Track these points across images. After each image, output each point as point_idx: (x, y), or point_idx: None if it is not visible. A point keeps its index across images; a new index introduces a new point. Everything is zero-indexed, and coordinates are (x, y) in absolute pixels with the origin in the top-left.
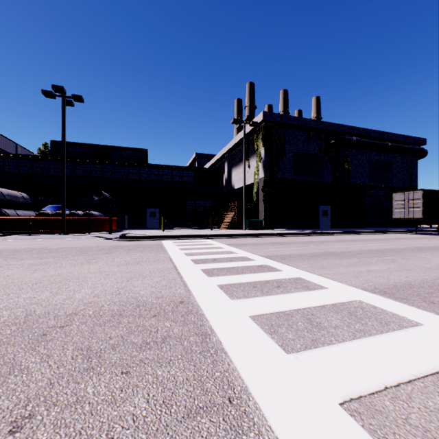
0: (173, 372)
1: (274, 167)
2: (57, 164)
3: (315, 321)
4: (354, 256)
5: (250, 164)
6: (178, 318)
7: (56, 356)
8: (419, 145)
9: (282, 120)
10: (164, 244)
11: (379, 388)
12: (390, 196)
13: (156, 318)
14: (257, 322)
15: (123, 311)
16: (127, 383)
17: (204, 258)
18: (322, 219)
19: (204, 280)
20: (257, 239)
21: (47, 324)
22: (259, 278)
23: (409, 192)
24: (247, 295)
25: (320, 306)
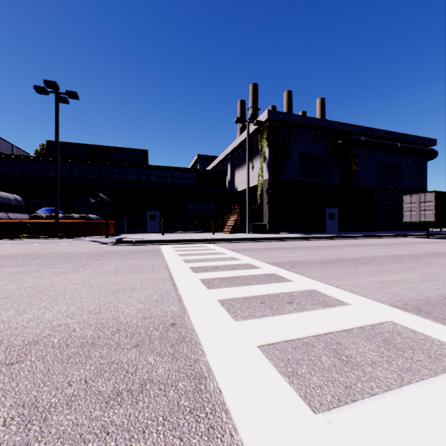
0: None
1: (279, 168)
2: (52, 165)
3: (344, 354)
4: (370, 263)
5: (253, 165)
6: (165, 350)
7: None
8: (429, 145)
9: (287, 119)
10: (163, 249)
11: None
12: (399, 199)
13: (137, 350)
14: (268, 356)
15: (97, 339)
16: None
17: (204, 266)
18: (328, 222)
19: (203, 293)
20: (262, 244)
21: None
22: (267, 290)
23: (421, 194)
24: (254, 314)
25: (346, 331)
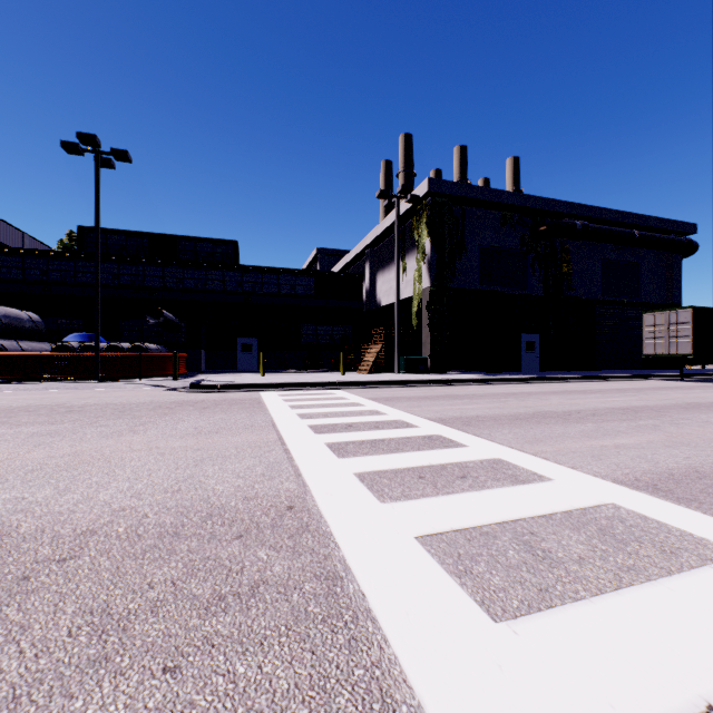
0: (268, 667)
1: (447, 271)
2: (88, 265)
3: (540, 547)
4: (588, 420)
5: (406, 265)
6: (282, 542)
7: (38, 628)
8: (684, 234)
9: (460, 192)
10: (265, 398)
11: (697, 709)
12: (637, 318)
13: (241, 542)
14: (431, 550)
15: (181, 527)
16: (173, 697)
17: (332, 424)
18: (525, 355)
19: (332, 463)
20: (420, 390)
21: (36, 554)
22: (428, 459)
23: (671, 311)
24: (410, 493)
25: (544, 517)
